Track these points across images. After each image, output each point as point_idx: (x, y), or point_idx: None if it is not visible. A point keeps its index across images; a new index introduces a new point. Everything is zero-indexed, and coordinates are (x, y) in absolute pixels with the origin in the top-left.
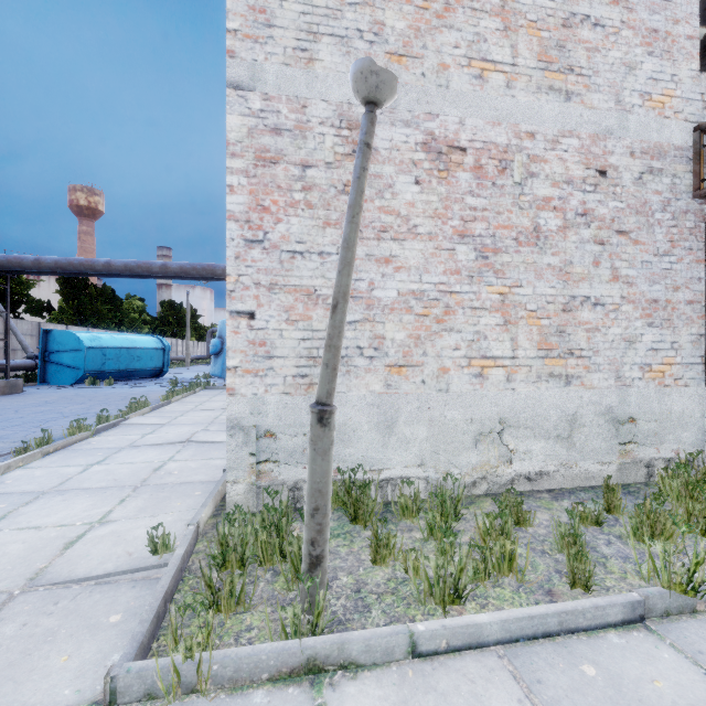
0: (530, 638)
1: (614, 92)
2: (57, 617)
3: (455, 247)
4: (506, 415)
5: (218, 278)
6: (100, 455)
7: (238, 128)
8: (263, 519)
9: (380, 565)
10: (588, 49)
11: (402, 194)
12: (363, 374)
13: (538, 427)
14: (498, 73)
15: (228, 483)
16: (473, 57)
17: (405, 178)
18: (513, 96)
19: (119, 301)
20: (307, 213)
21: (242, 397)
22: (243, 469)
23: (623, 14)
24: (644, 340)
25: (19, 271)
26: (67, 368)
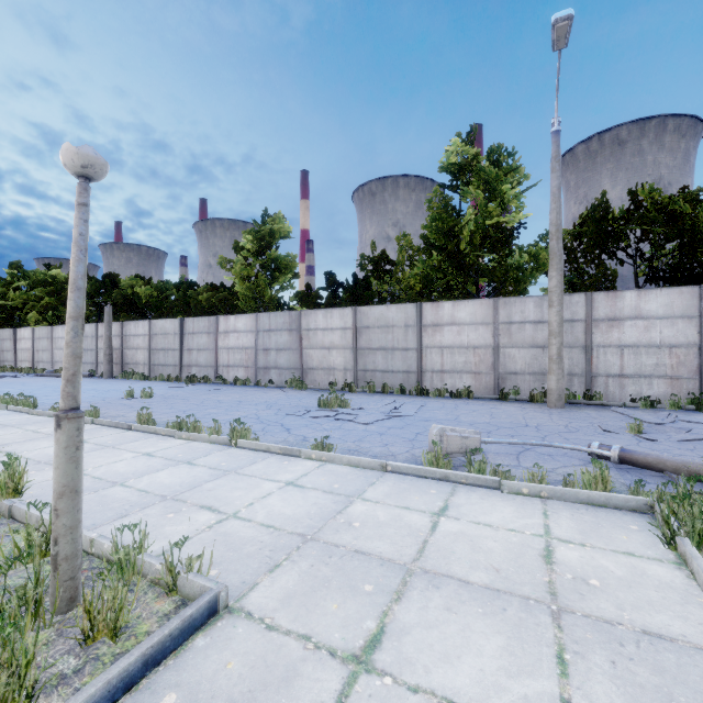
0: None
1: None
2: None
3: None
4: None
5: None
6: None
7: None
8: None
9: None
10: None
11: None
12: None
13: None
14: None
15: None
16: None
17: None
18: None
19: None
20: None
21: None
22: None
23: None
24: None
25: None
26: None
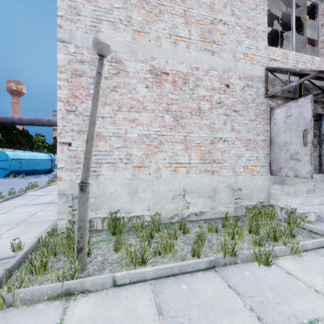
0: (166, 276)
1: (232, 52)
2: None
3: (163, 116)
4: (186, 187)
5: None
6: (6, 209)
7: (63, 60)
8: (67, 234)
9: (117, 252)
10: (221, 33)
11: (140, 92)
12: (122, 170)
13: (200, 192)
14: (182, 41)
15: (58, 220)
16: (172, 34)
17: (141, 85)
18: (189, 52)
19: (31, 137)
20: None
21: (65, 181)
22: (65, 213)
23: (236, 20)
24: (245, 156)
25: None
26: (1, 169)
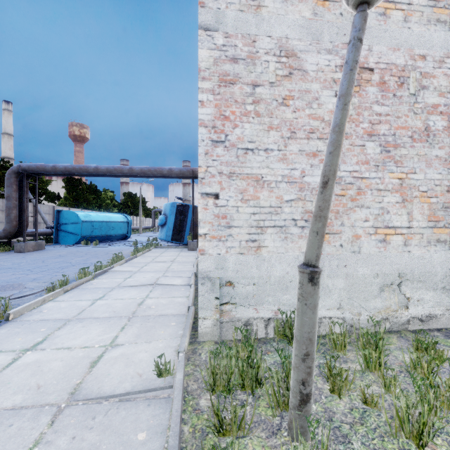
0: None
1: None
2: (97, 432)
3: (364, 144)
4: (404, 271)
5: (164, 176)
6: (100, 292)
7: (207, 59)
8: (237, 351)
9: (337, 394)
10: None
11: (325, 104)
12: (297, 239)
13: (428, 280)
14: (397, 10)
15: (200, 319)
16: None
17: (327, 92)
18: (409, 28)
19: (99, 193)
20: (256, 120)
21: (209, 256)
22: (210, 309)
23: None
24: None
25: (43, 174)
26: (71, 234)
